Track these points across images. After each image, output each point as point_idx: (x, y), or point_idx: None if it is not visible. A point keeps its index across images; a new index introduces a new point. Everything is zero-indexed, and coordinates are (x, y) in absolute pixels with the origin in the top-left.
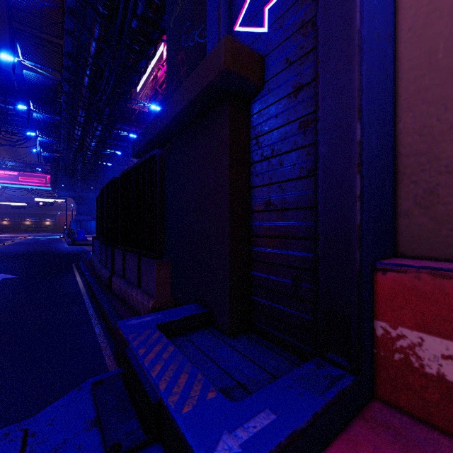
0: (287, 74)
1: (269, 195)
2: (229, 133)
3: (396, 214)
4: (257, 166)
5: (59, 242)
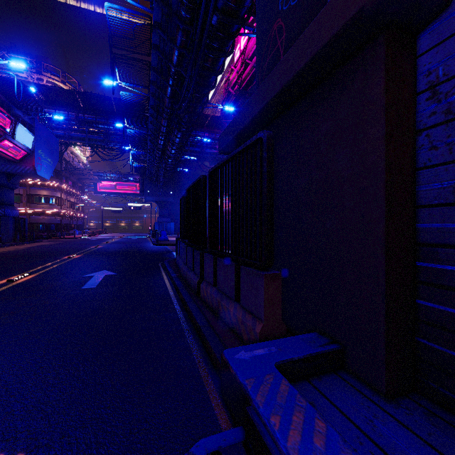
0: None
1: None
2: (385, 86)
3: None
4: (433, 133)
5: (146, 241)
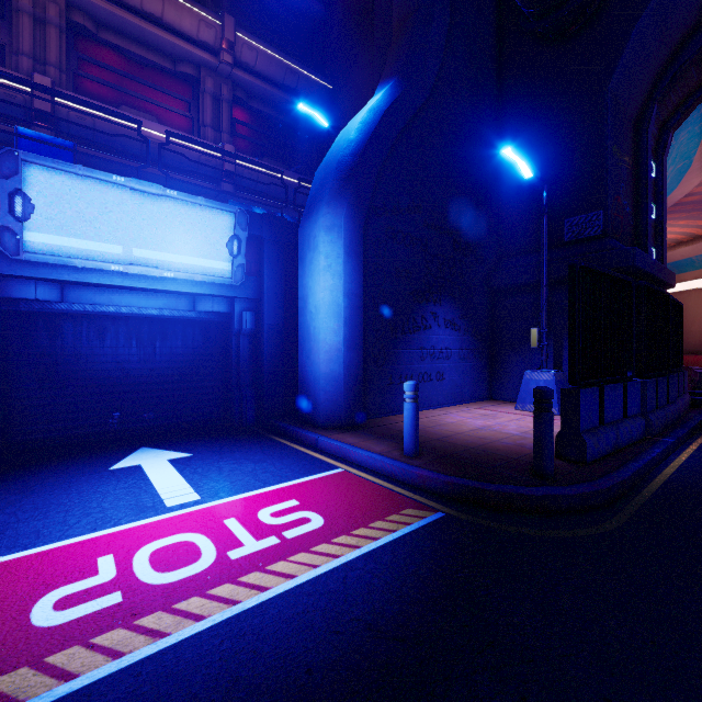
0: None
1: None
2: None
3: None
4: None
5: None
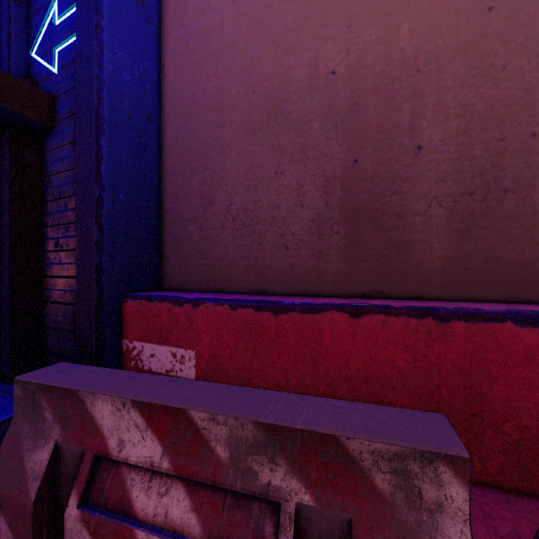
0: (70, 123)
1: (58, 235)
2: (9, 167)
3: (161, 256)
4: (49, 205)
5: None
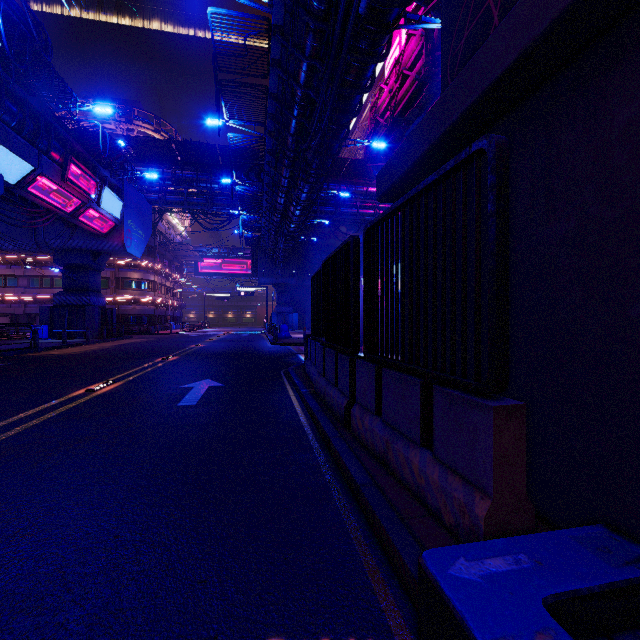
0: None
1: None
2: None
3: None
4: None
5: (260, 339)
